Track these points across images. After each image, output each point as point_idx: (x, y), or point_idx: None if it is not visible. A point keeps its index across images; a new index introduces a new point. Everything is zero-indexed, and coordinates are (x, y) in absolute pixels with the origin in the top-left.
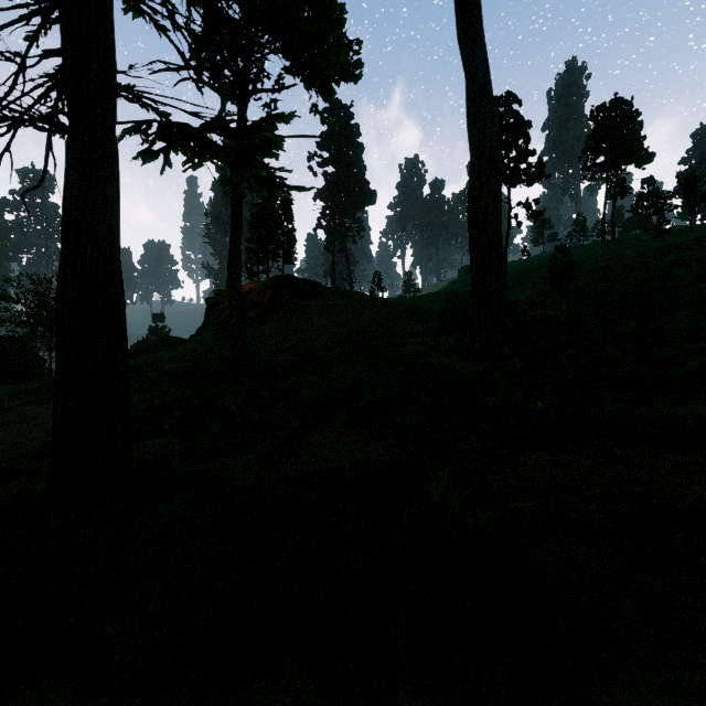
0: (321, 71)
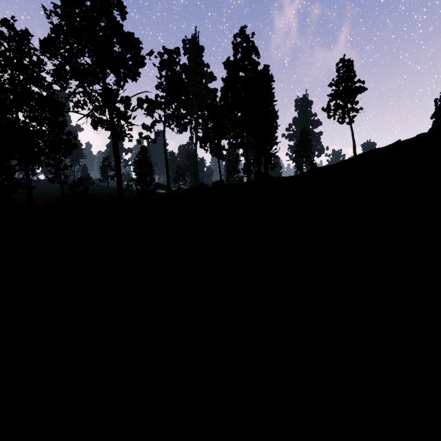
0: None
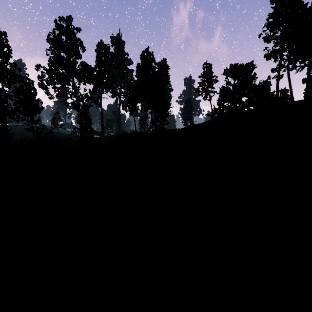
0: None
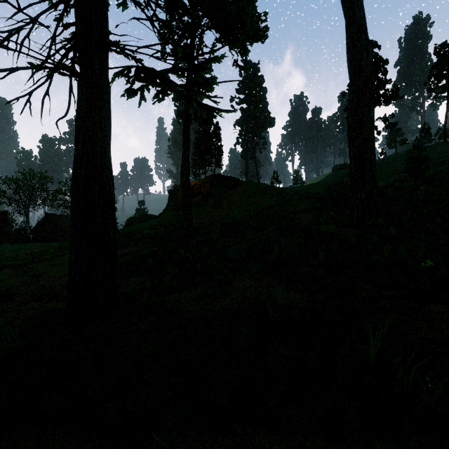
0: (240, 35)
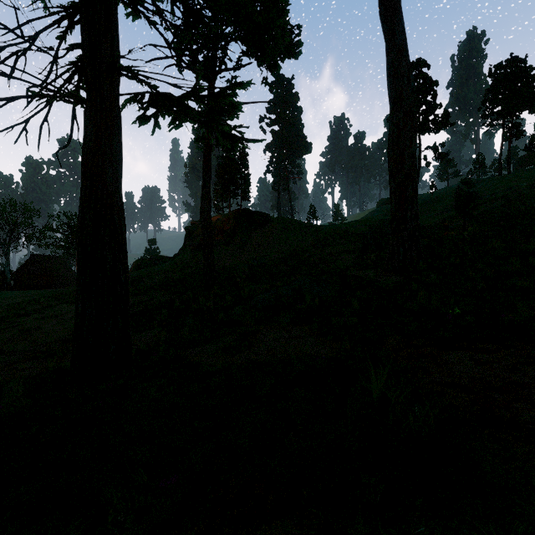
0: (270, 51)
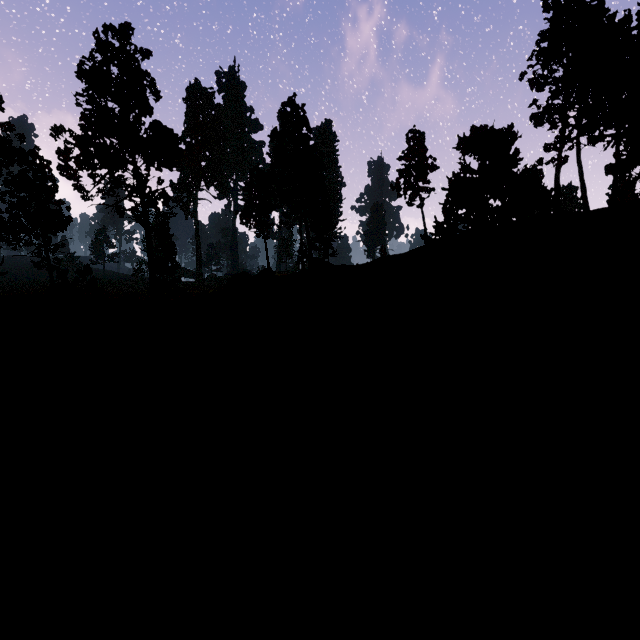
0: None
